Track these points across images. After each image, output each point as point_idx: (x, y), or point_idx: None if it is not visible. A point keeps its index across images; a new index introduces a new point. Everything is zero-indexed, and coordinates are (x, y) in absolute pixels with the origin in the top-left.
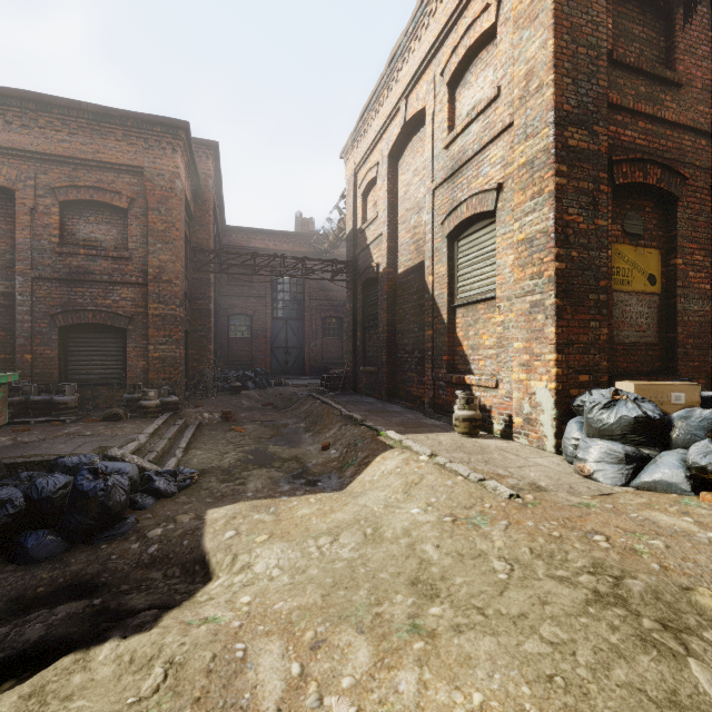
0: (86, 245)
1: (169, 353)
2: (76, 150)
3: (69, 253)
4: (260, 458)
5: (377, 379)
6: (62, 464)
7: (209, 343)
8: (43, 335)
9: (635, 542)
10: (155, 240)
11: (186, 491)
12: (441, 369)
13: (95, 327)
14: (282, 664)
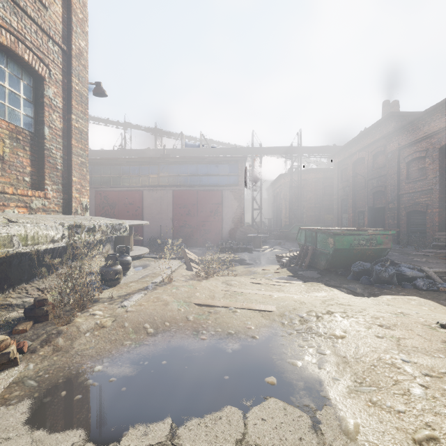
0: None
1: None
2: None
3: None
4: None
5: None
6: (399, 265)
7: None
8: None
9: (379, 331)
10: None
11: (430, 291)
12: None
13: None
14: (319, 295)
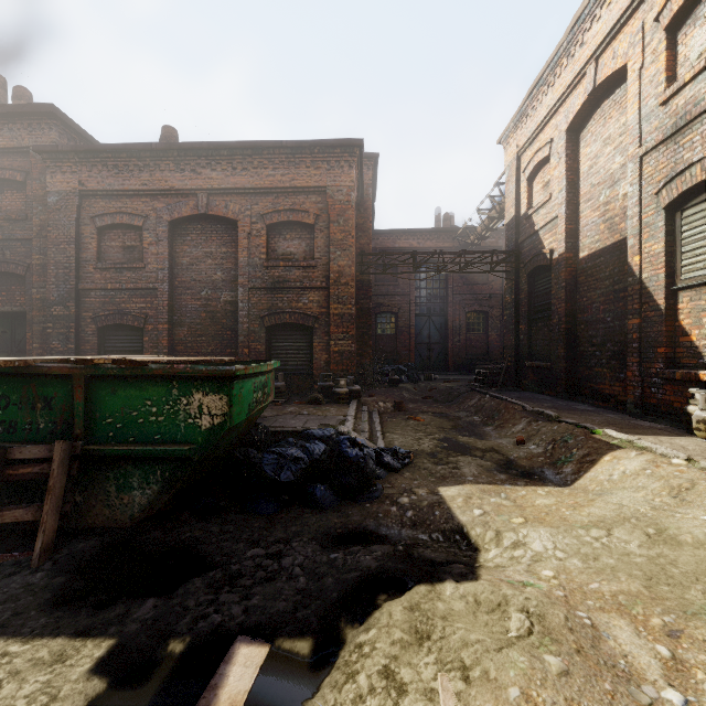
0: (283, 258)
1: (346, 347)
2: (278, 181)
3: (273, 266)
4: (455, 447)
5: (550, 375)
6: (312, 435)
7: (370, 339)
8: (256, 333)
9: None
10: (335, 249)
11: (407, 468)
12: (654, 364)
13: (290, 326)
14: (641, 642)
